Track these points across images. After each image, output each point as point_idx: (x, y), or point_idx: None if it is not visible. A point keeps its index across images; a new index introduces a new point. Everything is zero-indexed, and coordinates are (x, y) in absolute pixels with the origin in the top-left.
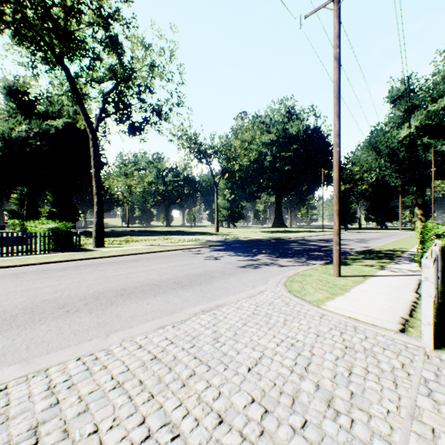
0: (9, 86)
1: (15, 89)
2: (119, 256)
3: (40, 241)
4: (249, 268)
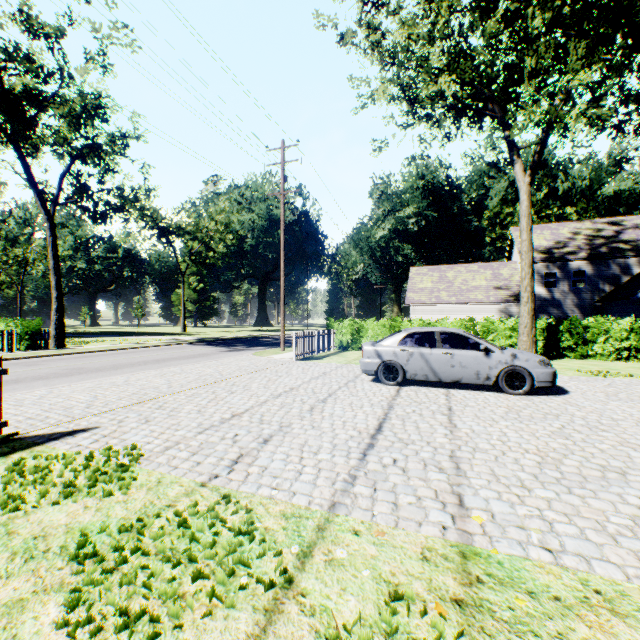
0: None
1: None
2: (107, 351)
3: (8, 339)
4: (232, 351)
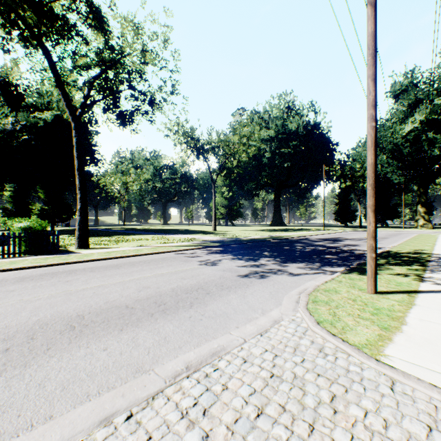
0: None
1: (2, 80)
2: (99, 260)
3: (9, 243)
4: (254, 277)
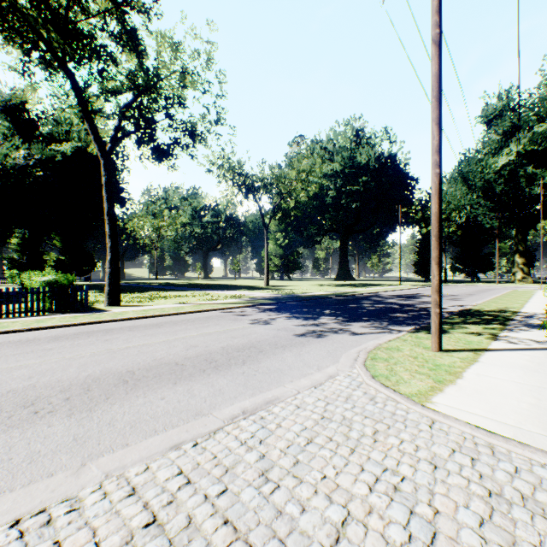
0: (4, 101)
1: (11, 105)
2: (136, 318)
3: (32, 299)
4: (311, 336)
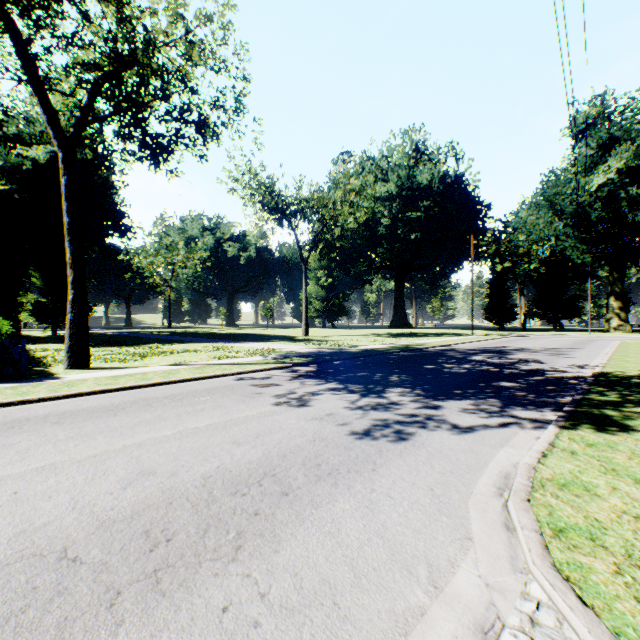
0: None
1: None
2: (91, 394)
3: None
4: (383, 438)
